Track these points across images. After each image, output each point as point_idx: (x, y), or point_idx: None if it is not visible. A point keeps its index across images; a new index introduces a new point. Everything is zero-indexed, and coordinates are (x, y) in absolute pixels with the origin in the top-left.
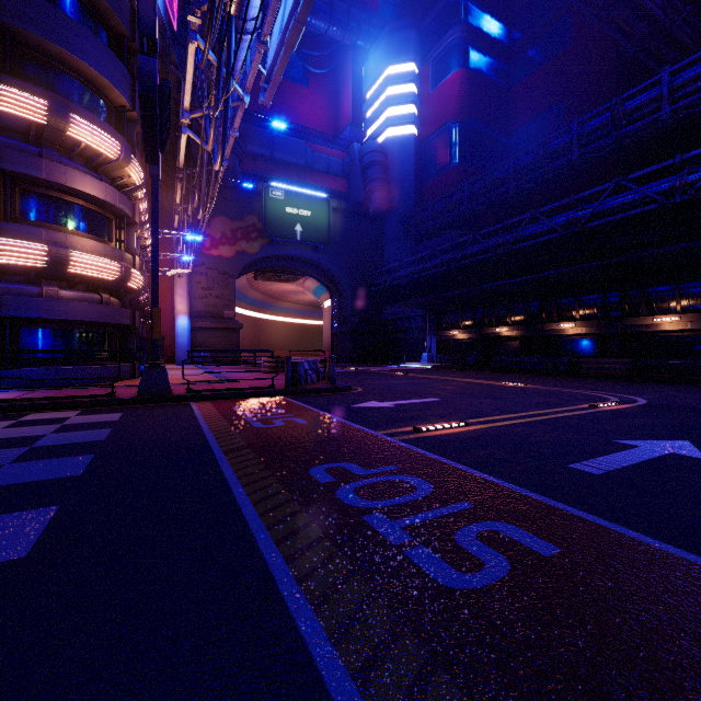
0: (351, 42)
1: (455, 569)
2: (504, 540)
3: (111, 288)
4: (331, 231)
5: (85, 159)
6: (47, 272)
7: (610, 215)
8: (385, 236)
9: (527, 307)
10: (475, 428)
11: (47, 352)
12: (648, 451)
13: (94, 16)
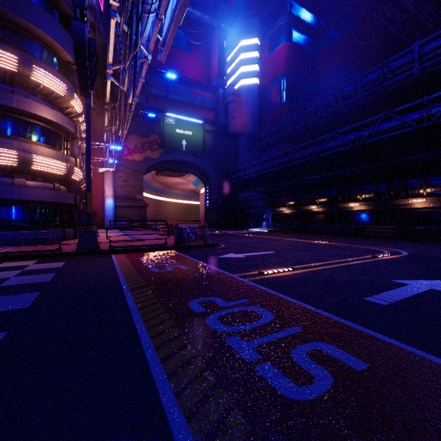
0: (217, 25)
1: (293, 382)
2: (326, 357)
3: (60, 180)
4: (205, 144)
5: (44, 95)
6: (17, 169)
7: (381, 134)
8: (239, 147)
9: (329, 193)
10: (299, 272)
11: (15, 221)
12: (416, 288)
13: (50, 2)
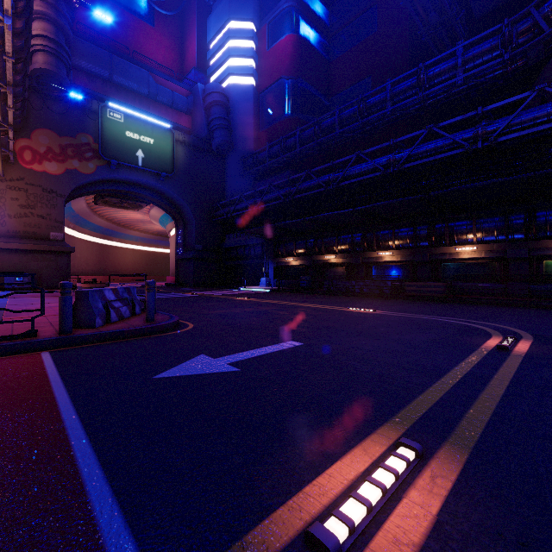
0: None
1: None
2: None
3: None
4: (175, 161)
5: None
6: None
7: (421, 159)
8: (227, 172)
9: (352, 237)
10: (458, 478)
11: None
12: None
13: None
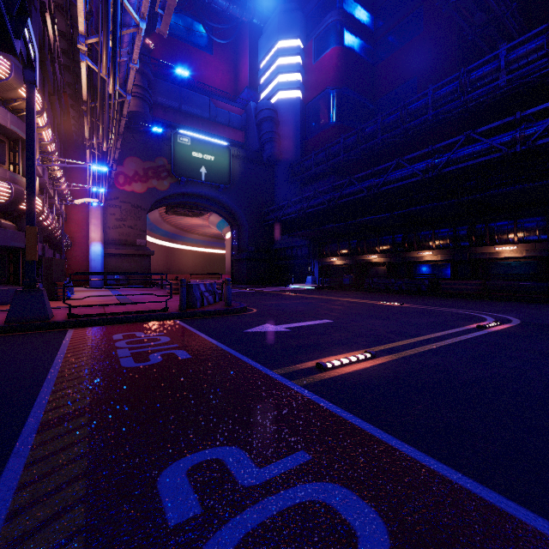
0: (248, 19)
1: None
2: None
3: (1, 210)
4: (231, 174)
5: None
6: None
7: (461, 163)
8: (276, 180)
9: (392, 238)
10: (385, 361)
11: None
12: None
13: None
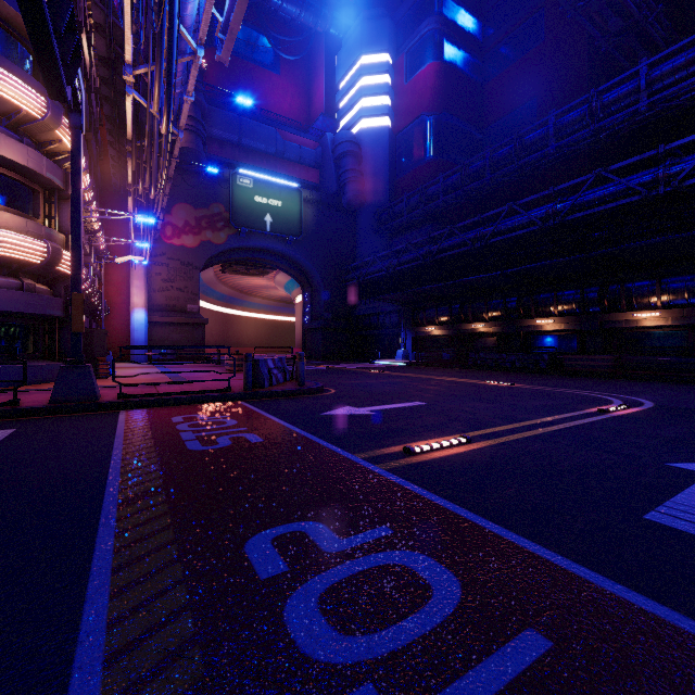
0: (323, 29)
1: None
2: None
3: (36, 272)
4: (303, 223)
5: (0, 115)
6: None
7: (590, 208)
8: (358, 229)
9: (504, 302)
10: (482, 446)
11: None
12: None
13: None
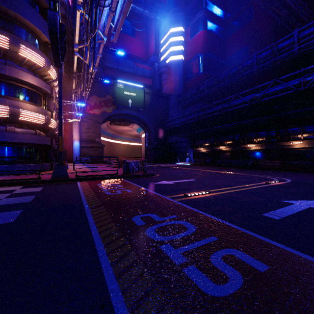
0: (154, 17)
1: (212, 281)
2: (237, 261)
3: (40, 127)
4: (145, 103)
5: (28, 66)
6: (9, 119)
7: (271, 95)
8: (169, 105)
9: (233, 137)
10: (214, 194)
11: (6, 157)
12: (299, 206)
13: None
